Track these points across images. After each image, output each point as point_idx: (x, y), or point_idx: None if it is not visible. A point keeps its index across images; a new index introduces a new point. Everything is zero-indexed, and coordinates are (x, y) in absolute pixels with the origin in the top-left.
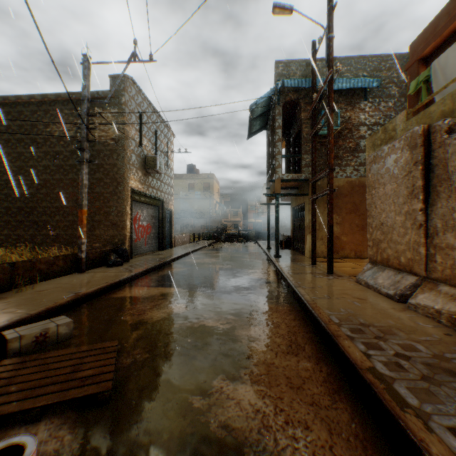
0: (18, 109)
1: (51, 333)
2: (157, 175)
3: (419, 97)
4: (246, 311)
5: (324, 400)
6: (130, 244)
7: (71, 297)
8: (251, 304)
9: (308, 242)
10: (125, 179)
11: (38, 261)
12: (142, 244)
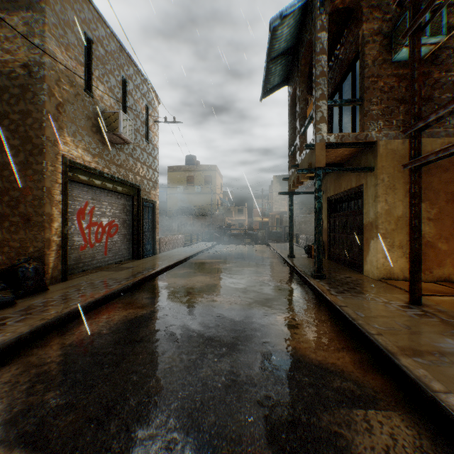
0: None
1: None
2: (128, 149)
3: None
4: None
5: None
6: (62, 256)
7: None
8: None
9: (373, 252)
10: (48, 138)
11: None
12: (99, 253)
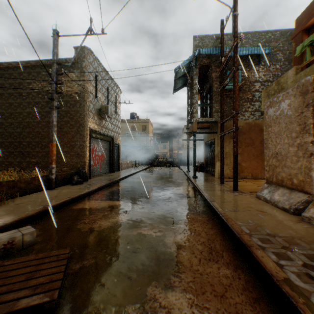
0: (9, 72)
1: (17, 240)
2: (109, 119)
3: (302, 59)
4: (173, 221)
5: (246, 310)
6: (89, 168)
7: (40, 209)
8: (177, 215)
9: (217, 167)
10: (85, 121)
11: (19, 181)
12: (98, 168)
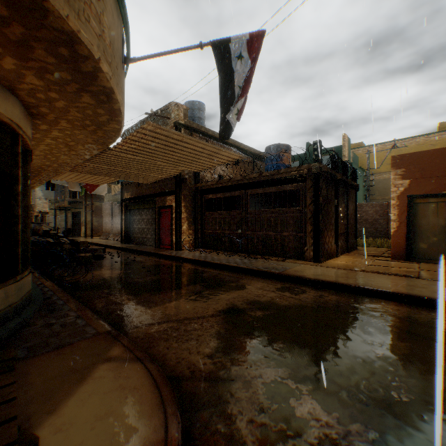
0: None
1: None
2: None
3: None
4: None
5: None
6: None
7: None
8: None
9: (83, 230)
10: None
11: None
12: None
